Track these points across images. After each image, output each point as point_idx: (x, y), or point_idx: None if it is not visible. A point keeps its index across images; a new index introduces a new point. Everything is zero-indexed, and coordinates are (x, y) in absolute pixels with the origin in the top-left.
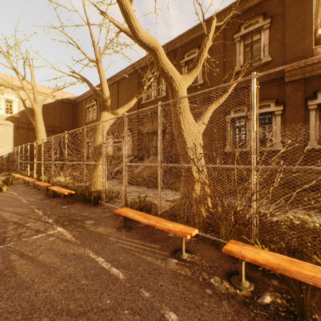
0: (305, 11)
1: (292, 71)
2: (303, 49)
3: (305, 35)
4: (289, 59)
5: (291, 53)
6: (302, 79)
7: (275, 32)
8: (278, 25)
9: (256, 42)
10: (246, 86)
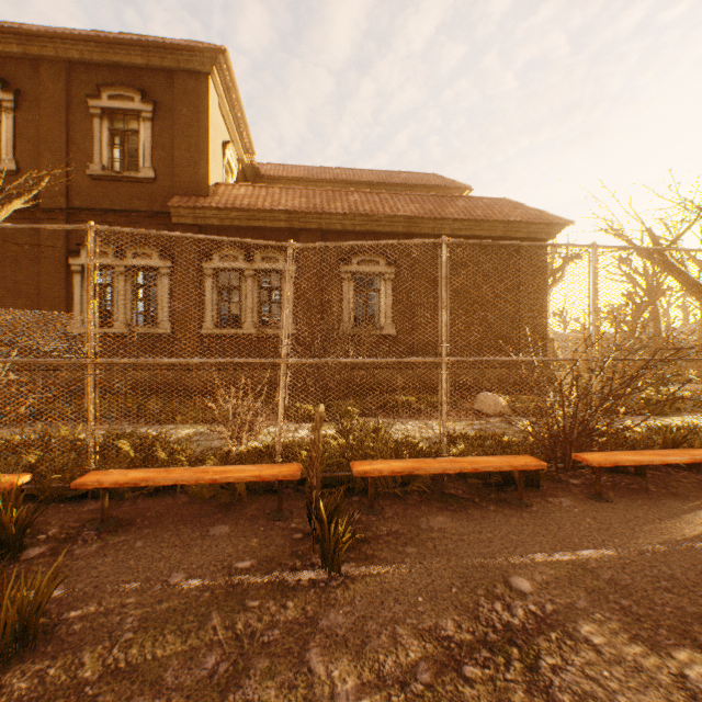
0: (201, 124)
1: (180, 210)
2: (199, 180)
3: (201, 160)
4: (180, 187)
5: (184, 180)
6: (198, 227)
7: (162, 133)
8: (166, 124)
9: (134, 134)
10: (114, 209)
